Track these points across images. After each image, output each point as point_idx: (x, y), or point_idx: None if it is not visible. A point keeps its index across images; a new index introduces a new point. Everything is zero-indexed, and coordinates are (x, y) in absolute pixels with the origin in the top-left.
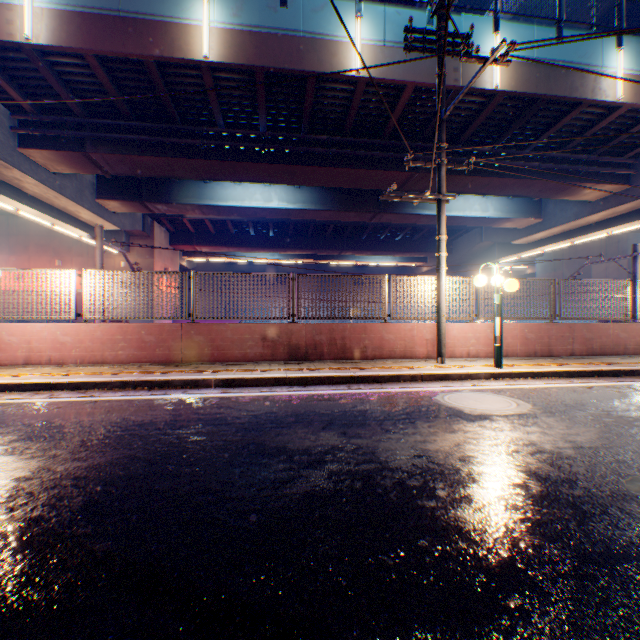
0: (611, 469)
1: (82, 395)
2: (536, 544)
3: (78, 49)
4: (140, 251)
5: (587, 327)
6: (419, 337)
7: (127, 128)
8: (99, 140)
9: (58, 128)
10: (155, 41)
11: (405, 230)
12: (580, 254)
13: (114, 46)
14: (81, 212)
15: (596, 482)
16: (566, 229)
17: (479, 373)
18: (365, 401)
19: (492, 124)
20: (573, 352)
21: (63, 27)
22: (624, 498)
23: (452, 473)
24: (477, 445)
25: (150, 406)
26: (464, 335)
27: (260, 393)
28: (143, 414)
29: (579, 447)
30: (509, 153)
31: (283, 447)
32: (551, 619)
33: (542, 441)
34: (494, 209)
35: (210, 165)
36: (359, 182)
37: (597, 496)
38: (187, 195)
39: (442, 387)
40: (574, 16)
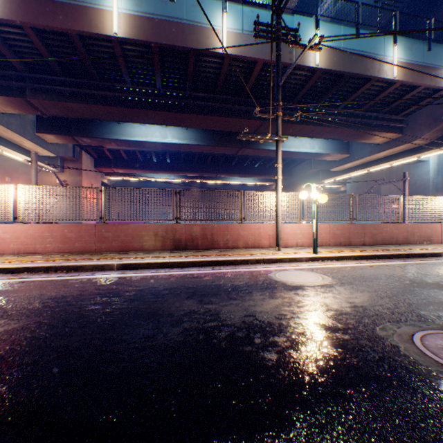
0: (371, 320)
1: (14, 277)
2: (311, 373)
3: (18, 22)
4: (71, 171)
5: (373, 226)
6: (264, 233)
7: (58, 82)
8: (37, 90)
9: (4, 79)
10: (77, 20)
11: (261, 160)
12: (374, 178)
13: (46, 21)
14: (24, 142)
15: (360, 329)
16: (364, 162)
17: (302, 257)
18: (221, 278)
19: (315, 90)
20: (364, 243)
21: (6, 5)
22: (375, 339)
23: (268, 327)
24: (289, 307)
25: (64, 284)
26: (294, 232)
27: (149, 273)
28: (57, 290)
29: (355, 306)
30: (327, 110)
31: (155, 312)
32: (308, 425)
33: (332, 303)
34: (318, 147)
35: (121, 111)
36: (227, 126)
37: (358, 339)
38: (105, 132)
39: (276, 267)
40: (370, 22)
